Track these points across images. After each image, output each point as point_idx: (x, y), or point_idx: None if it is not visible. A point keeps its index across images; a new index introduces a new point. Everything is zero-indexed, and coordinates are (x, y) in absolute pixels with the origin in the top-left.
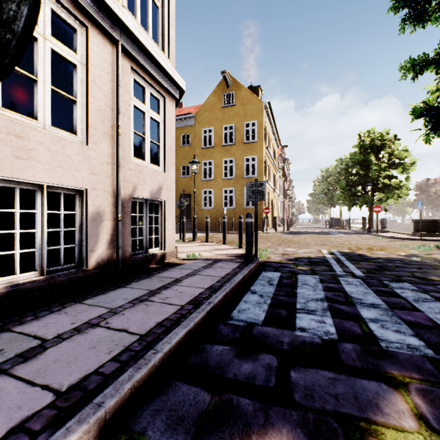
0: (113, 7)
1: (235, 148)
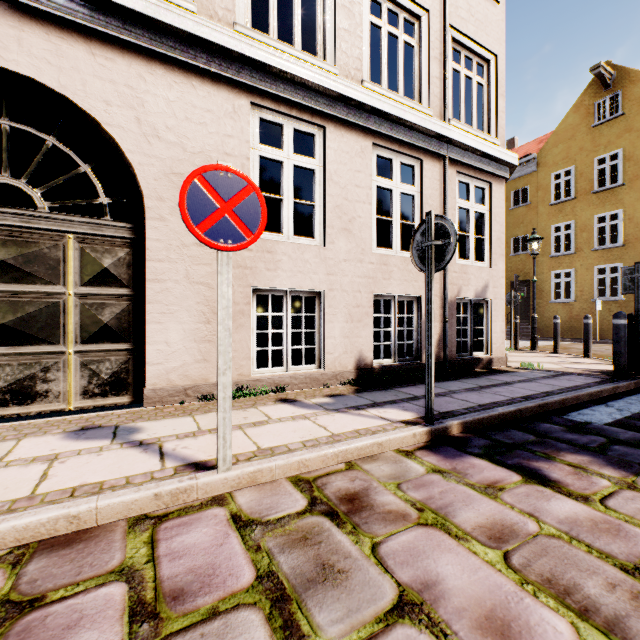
0: (442, 132)
1: (623, 191)
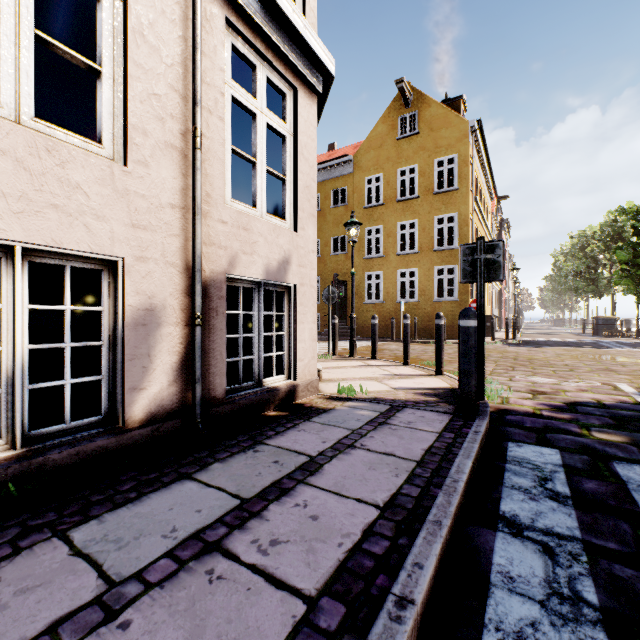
0: None
1: (419, 203)
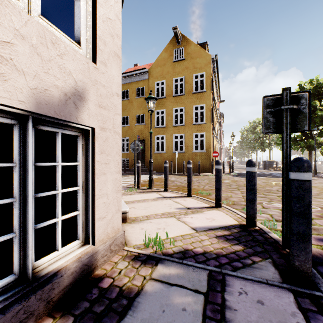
0: None
1: (185, 98)
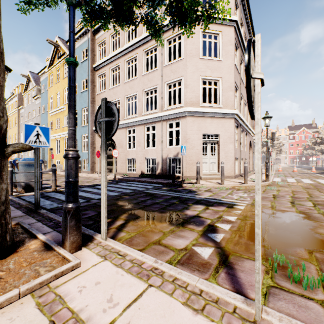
0: (156, 116)
1: None
